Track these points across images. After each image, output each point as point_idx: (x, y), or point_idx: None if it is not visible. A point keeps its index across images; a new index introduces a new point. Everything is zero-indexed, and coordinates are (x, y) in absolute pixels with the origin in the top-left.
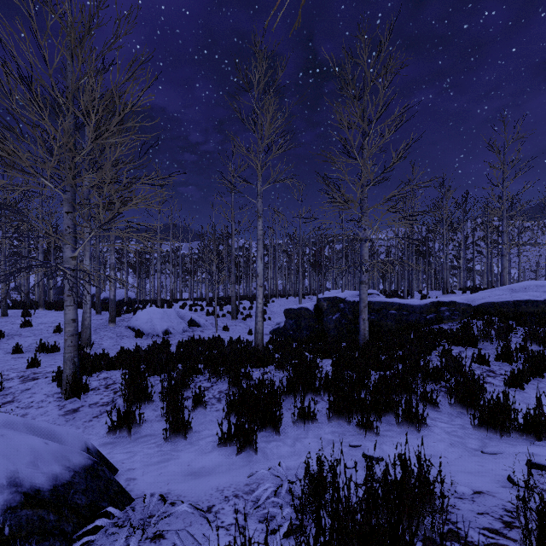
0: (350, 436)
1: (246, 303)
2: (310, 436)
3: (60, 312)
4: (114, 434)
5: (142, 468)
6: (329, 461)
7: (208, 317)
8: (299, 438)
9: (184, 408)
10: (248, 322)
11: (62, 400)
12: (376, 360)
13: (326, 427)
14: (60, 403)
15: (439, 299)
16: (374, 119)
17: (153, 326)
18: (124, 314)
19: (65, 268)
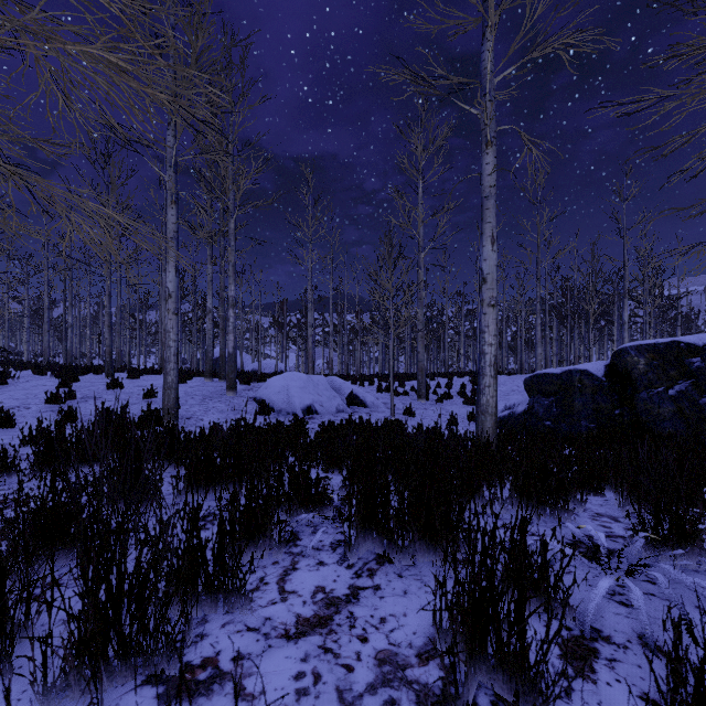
0: None
1: (439, 379)
2: None
3: None
4: None
5: None
6: None
7: (380, 394)
8: None
9: None
10: (447, 406)
11: None
12: None
13: None
14: None
15: None
16: None
17: (288, 398)
18: (255, 382)
19: None
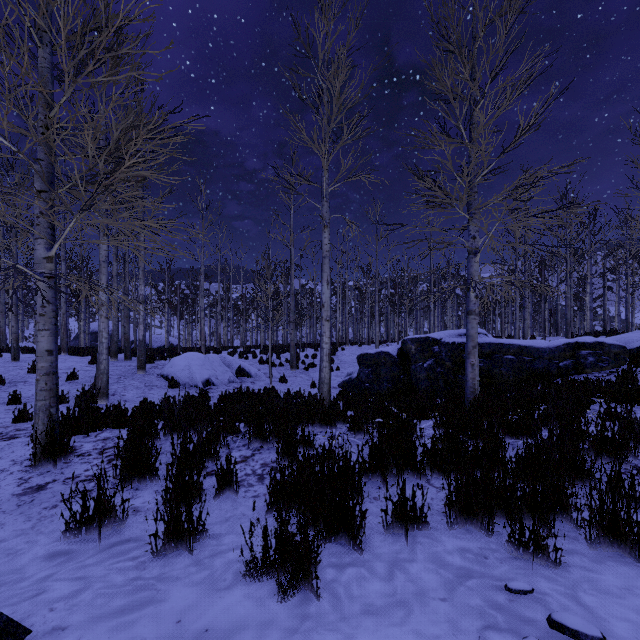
0: (497, 561)
1: (309, 350)
2: (419, 557)
3: (84, 357)
4: (77, 535)
5: (82, 628)
6: (477, 634)
7: (262, 366)
8: (400, 560)
9: (203, 490)
10: (311, 373)
11: (30, 470)
12: (506, 421)
13: (446, 539)
14: (25, 476)
15: (578, 340)
16: (490, 76)
17: (191, 374)
18: (158, 360)
19: (34, 272)
